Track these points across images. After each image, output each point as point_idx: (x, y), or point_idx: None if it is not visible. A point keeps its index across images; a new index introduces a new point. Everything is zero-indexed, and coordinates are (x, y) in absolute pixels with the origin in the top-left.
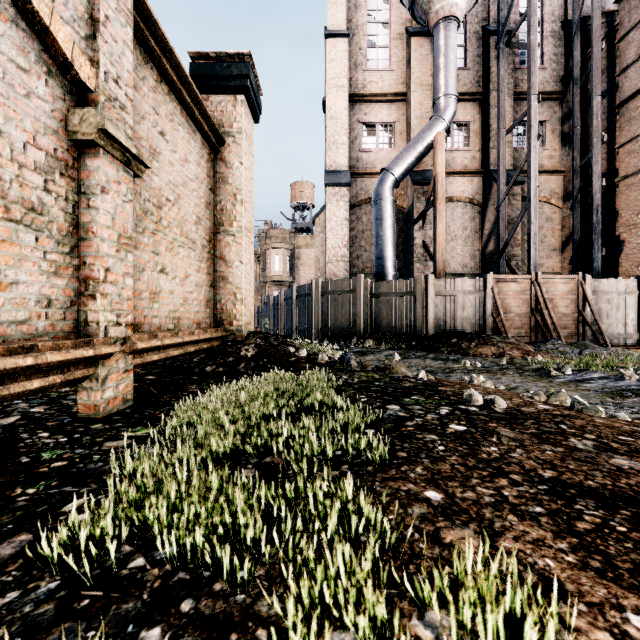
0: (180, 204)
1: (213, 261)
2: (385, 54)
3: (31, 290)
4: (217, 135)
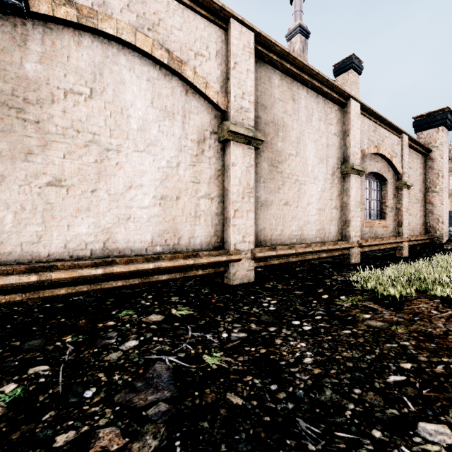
0: (414, 188)
1: (425, 205)
2: None
3: (391, 226)
4: (428, 151)
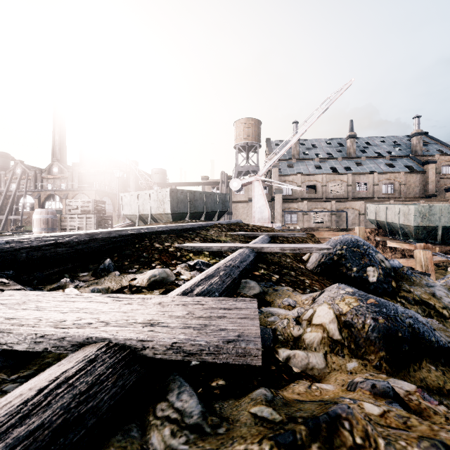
0: None
1: None
2: None
3: None
4: (446, 200)
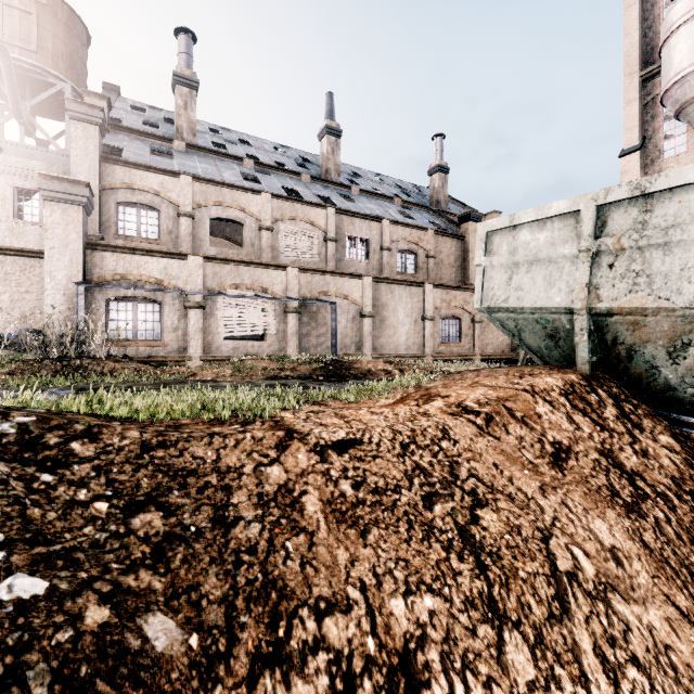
0: None
1: None
2: (682, 140)
3: (466, 346)
4: None
